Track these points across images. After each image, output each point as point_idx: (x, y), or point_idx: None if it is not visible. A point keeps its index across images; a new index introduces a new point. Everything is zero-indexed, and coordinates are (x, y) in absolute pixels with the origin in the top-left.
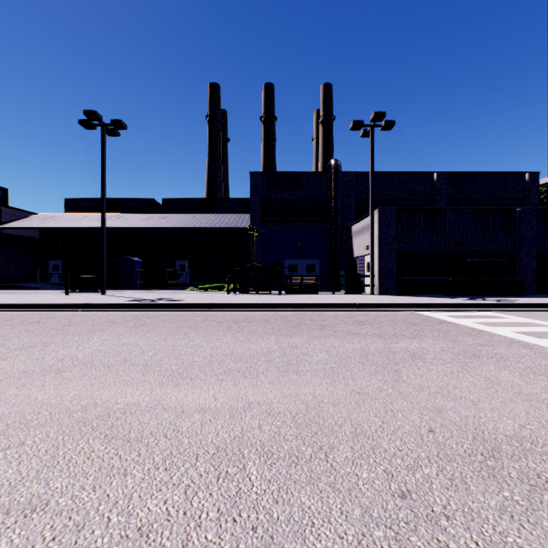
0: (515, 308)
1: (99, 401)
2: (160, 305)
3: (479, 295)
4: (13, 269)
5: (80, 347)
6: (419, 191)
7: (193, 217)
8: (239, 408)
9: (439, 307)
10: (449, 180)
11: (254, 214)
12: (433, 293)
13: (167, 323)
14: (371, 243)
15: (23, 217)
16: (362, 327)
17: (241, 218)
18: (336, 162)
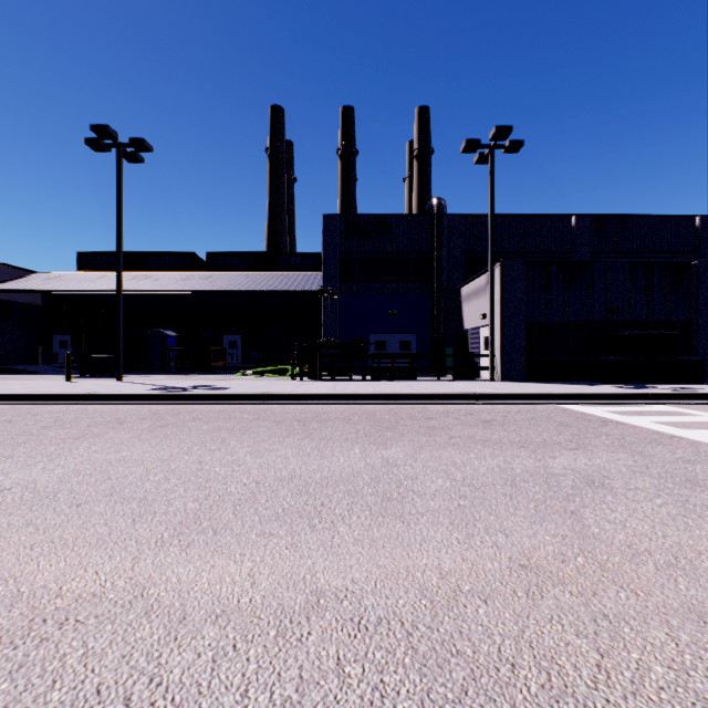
0: (701, 400)
1: (27, 588)
2: (194, 395)
3: (642, 382)
4: (5, 346)
5: (49, 465)
6: (552, 241)
7: (247, 276)
8: (297, 607)
9: (593, 399)
10: (593, 226)
11: (329, 272)
12: (577, 378)
13: (199, 423)
14: (490, 310)
15: (19, 276)
16: (491, 430)
17: (311, 278)
18: (439, 201)
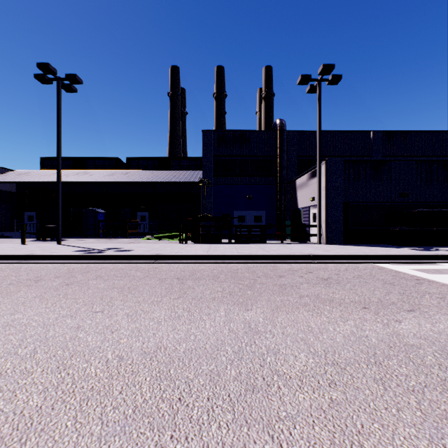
0: None
1: None
2: (104, 256)
3: (427, 245)
4: None
5: None
6: (357, 148)
7: (152, 173)
8: None
9: (398, 259)
10: (384, 138)
11: (206, 169)
12: (379, 242)
13: (99, 281)
14: (318, 194)
15: (0, 173)
16: (331, 288)
17: (195, 174)
18: (281, 121)
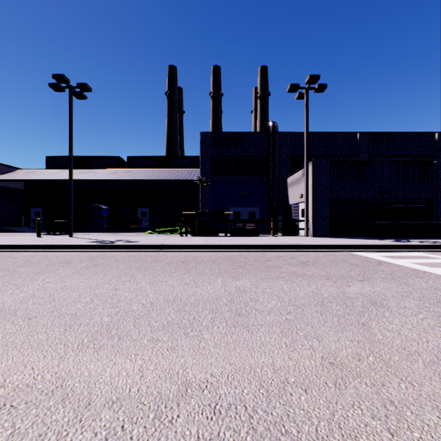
0: (440, 249)
1: None
2: (117, 246)
3: (402, 237)
4: (0, 215)
5: (15, 291)
6: (345, 148)
7: (153, 171)
8: (171, 395)
9: (371, 248)
10: (370, 139)
11: (204, 168)
12: (360, 235)
13: (118, 263)
14: (305, 191)
15: (9, 171)
16: (306, 268)
17: (193, 172)
18: (273, 123)
